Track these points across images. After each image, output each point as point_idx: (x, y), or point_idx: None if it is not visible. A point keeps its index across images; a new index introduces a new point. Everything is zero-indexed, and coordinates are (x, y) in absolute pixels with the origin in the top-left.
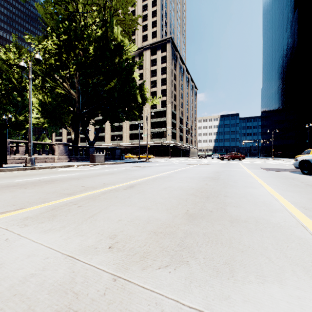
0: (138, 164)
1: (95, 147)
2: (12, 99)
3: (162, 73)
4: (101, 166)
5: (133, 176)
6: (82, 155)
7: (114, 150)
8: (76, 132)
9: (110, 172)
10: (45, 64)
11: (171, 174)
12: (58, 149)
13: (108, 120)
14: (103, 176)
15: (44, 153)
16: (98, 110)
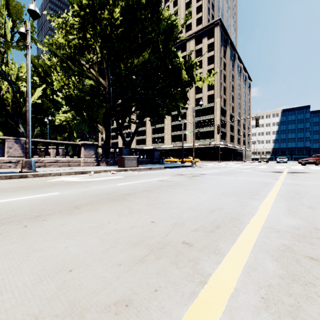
0: (182, 169)
1: (130, 148)
2: (58, 104)
3: (208, 64)
4: (128, 173)
5: (175, 223)
6: (113, 158)
7: (152, 152)
8: (107, 130)
9: (126, 190)
10: (67, 45)
11: (307, 215)
12: (84, 151)
13: (146, 116)
14: (87, 211)
15: (68, 155)
16: (132, 103)
